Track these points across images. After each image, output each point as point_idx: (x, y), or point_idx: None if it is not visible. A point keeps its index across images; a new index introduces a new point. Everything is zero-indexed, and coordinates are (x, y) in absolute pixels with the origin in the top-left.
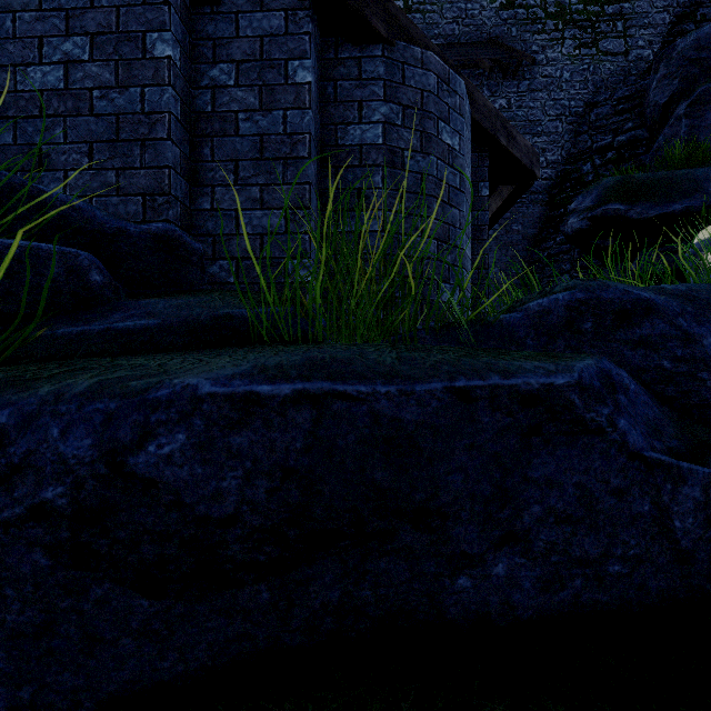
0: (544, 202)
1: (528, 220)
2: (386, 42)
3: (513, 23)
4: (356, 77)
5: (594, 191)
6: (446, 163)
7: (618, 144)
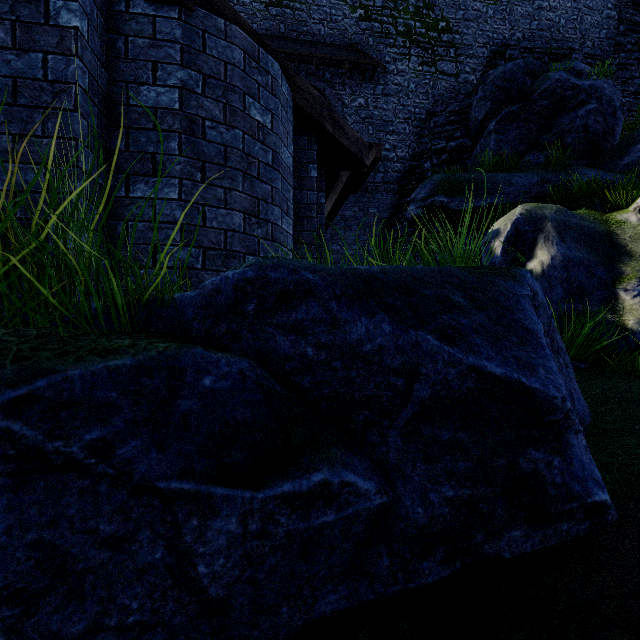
0: (395, 191)
1: (382, 205)
2: (182, 5)
3: (370, 34)
4: (150, 35)
5: (428, 185)
6: (255, 139)
7: (450, 149)
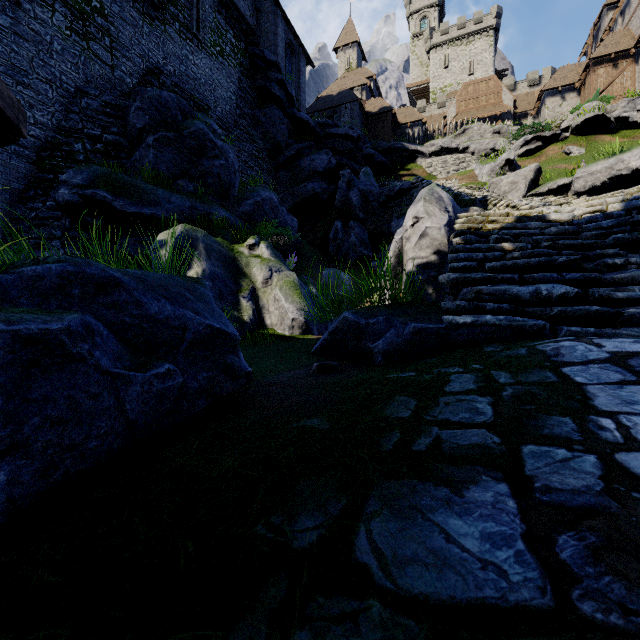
0: (33, 160)
1: (11, 171)
2: None
3: None
4: None
5: (86, 172)
6: None
7: (106, 141)
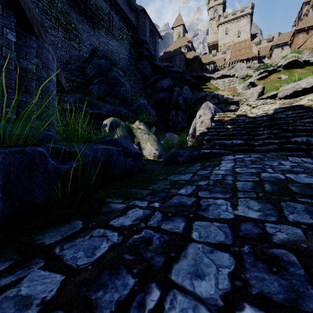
0: None
1: None
2: (37, 37)
3: (37, 7)
4: (24, 42)
5: (74, 97)
6: (53, 85)
7: (78, 82)
